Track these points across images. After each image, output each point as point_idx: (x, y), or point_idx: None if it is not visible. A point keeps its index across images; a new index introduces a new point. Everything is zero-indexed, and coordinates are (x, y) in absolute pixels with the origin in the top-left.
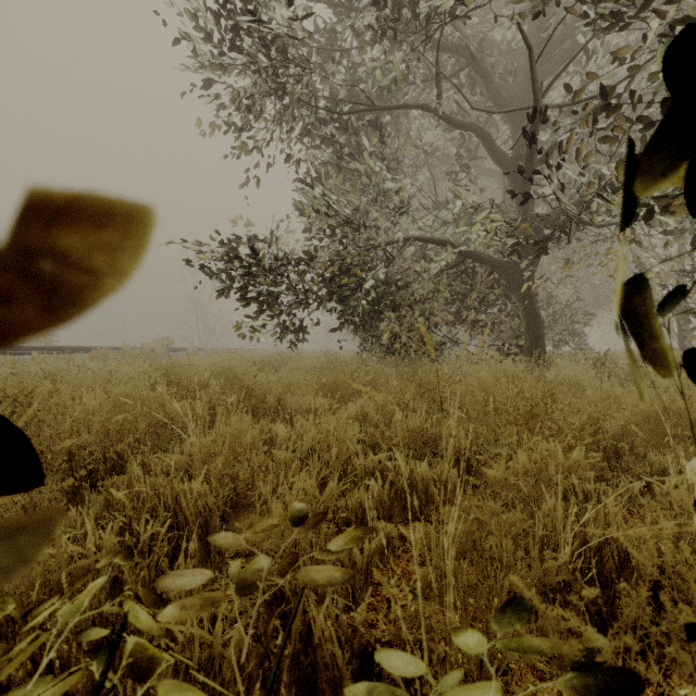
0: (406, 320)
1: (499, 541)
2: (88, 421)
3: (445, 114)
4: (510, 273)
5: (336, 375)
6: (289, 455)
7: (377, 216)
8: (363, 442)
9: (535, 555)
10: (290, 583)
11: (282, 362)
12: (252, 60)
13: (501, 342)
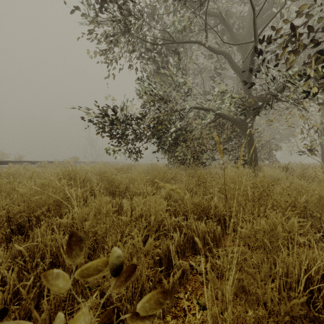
0: (190, 147)
1: (258, 283)
2: (24, 198)
3: (209, 46)
4: (241, 125)
5: (155, 174)
6: (128, 218)
7: (176, 95)
8: (169, 209)
9: (285, 295)
10: (123, 304)
11: (130, 168)
12: (113, 16)
13: (236, 158)
